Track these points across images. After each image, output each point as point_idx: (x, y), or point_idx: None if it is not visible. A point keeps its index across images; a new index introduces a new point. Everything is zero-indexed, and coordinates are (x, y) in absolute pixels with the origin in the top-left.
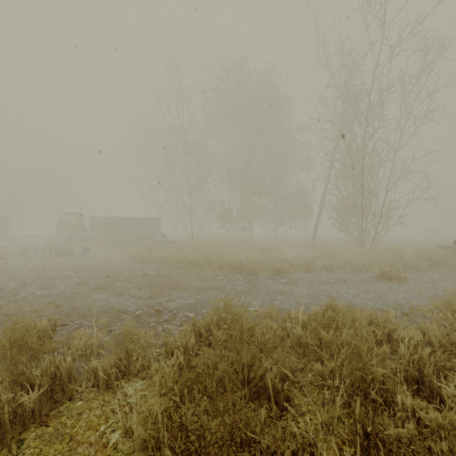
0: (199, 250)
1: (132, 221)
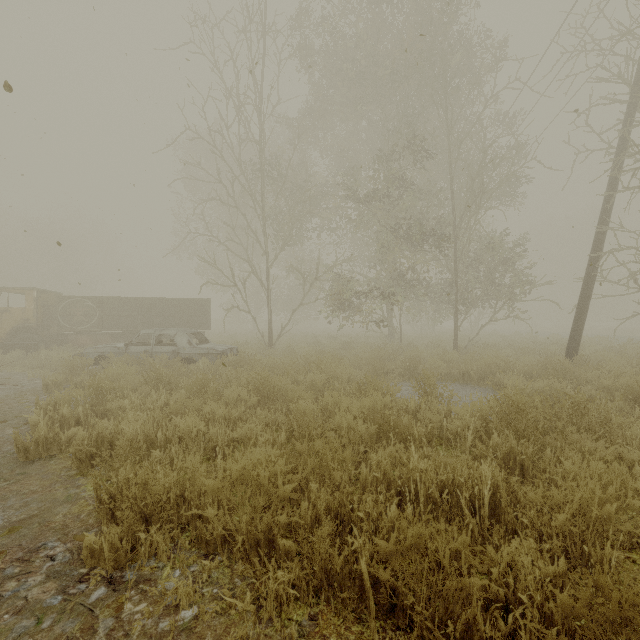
0: (263, 392)
1: (151, 305)
